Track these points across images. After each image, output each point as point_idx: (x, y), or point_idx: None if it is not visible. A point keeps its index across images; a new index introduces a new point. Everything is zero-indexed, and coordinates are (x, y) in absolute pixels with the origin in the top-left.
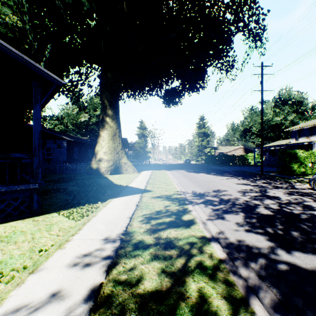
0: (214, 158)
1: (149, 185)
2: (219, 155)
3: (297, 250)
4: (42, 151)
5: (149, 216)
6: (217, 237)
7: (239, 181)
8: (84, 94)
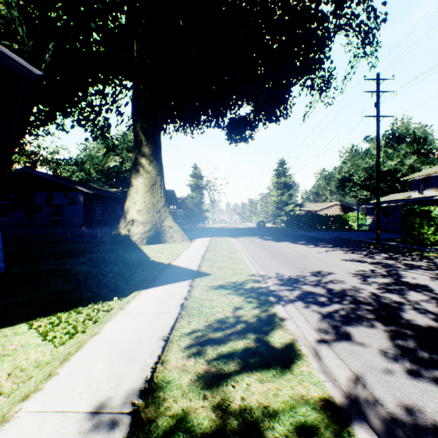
0: (300, 219)
1: (206, 263)
2: (307, 215)
3: None
4: (47, 209)
5: (204, 333)
6: (357, 399)
7: (347, 256)
8: (111, 126)
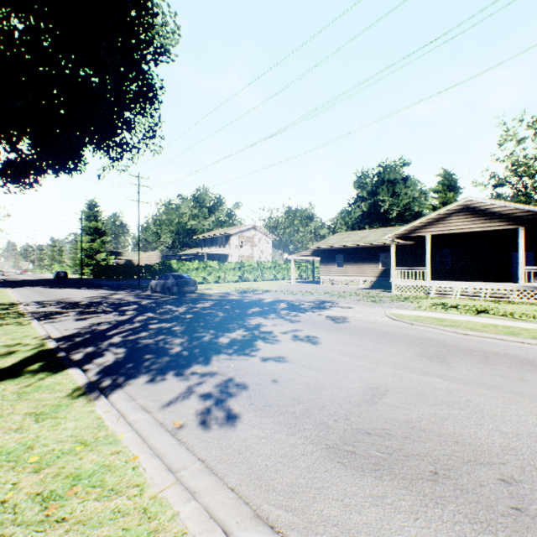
0: (110, 269)
1: None
2: (119, 264)
3: (74, 309)
4: None
5: None
6: (32, 311)
7: (103, 292)
8: None
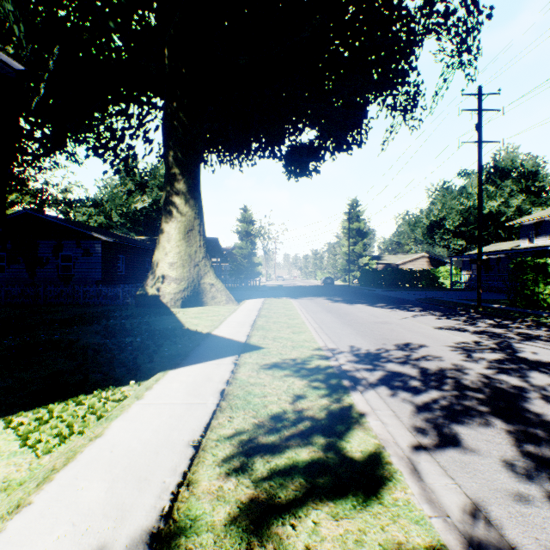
0: (377, 275)
1: (257, 332)
2: (387, 269)
3: None
4: (55, 261)
5: (251, 436)
6: (482, 546)
7: (442, 323)
8: (137, 156)
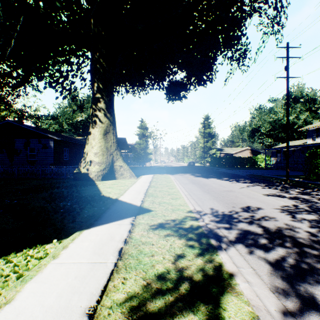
0: (220, 160)
1: (148, 198)
2: (226, 157)
3: None
4: (25, 152)
5: (140, 303)
6: None
7: (267, 191)
8: (76, 88)
